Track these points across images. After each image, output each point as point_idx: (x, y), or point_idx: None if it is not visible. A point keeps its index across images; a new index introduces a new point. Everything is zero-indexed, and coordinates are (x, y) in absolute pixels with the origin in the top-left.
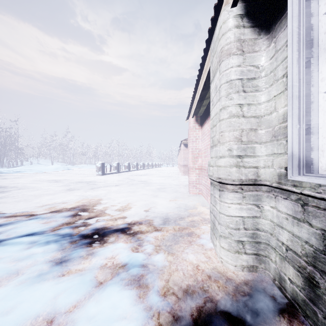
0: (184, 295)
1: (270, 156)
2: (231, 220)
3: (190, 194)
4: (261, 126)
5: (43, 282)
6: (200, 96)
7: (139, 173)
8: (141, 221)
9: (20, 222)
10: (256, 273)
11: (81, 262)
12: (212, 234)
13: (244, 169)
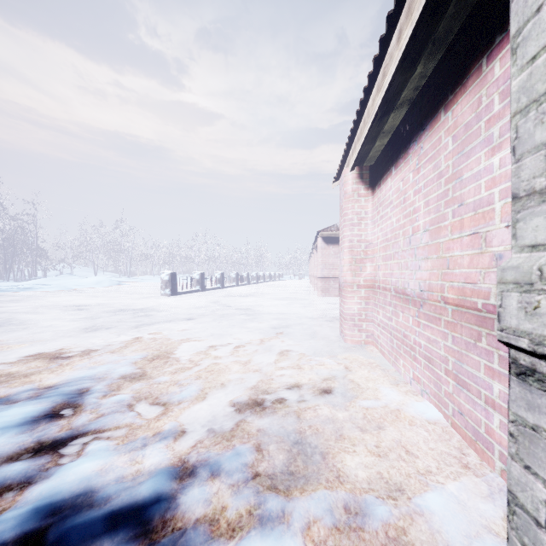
0: None
1: None
2: None
3: (345, 343)
4: None
5: None
6: (389, 90)
7: (240, 291)
8: (218, 456)
9: None
10: None
11: None
12: None
13: None
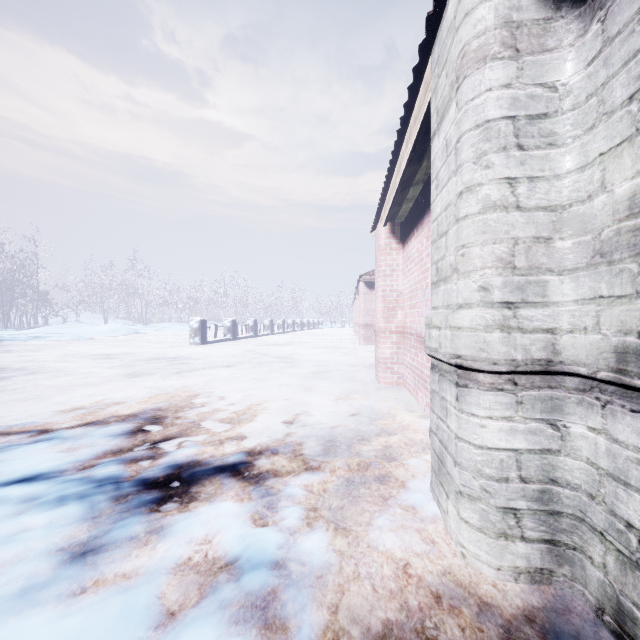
0: None
1: (588, 303)
2: (486, 457)
3: (379, 384)
4: (562, 231)
5: (29, 612)
6: (404, 176)
7: (275, 340)
8: (276, 446)
9: (13, 448)
10: (551, 587)
11: (131, 552)
12: (436, 482)
13: (520, 335)
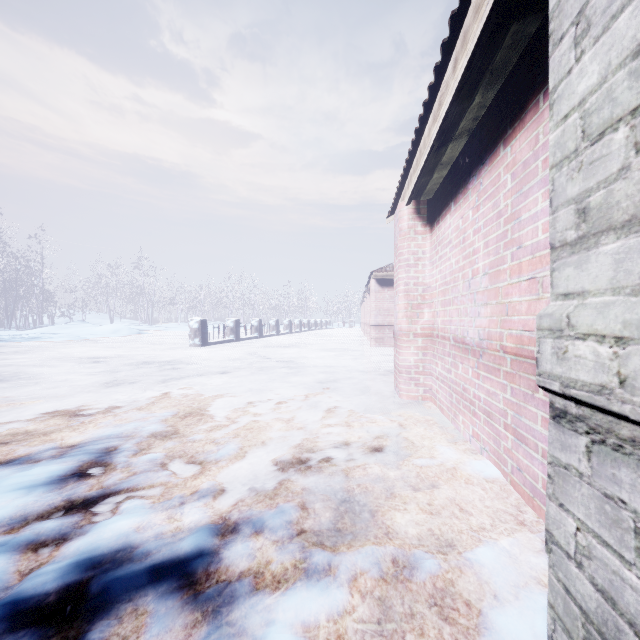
0: None
1: None
2: None
3: (401, 399)
4: None
5: None
6: (445, 121)
7: (280, 341)
8: (261, 514)
9: None
10: None
11: None
12: None
13: None
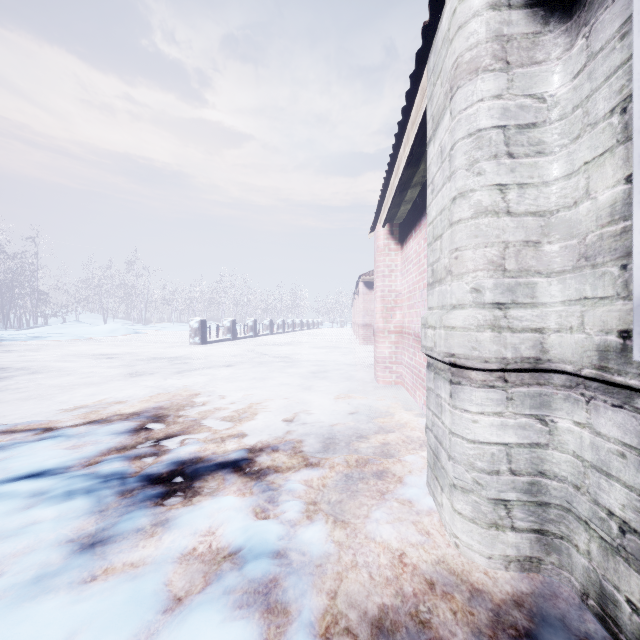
0: (373, 636)
1: (574, 303)
2: (478, 451)
3: (378, 384)
4: (550, 235)
5: (43, 598)
6: (402, 179)
7: (275, 340)
8: (276, 444)
9: (19, 445)
10: (539, 574)
11: (138, 543)
12: (432, 477)
13: (510, 334)
